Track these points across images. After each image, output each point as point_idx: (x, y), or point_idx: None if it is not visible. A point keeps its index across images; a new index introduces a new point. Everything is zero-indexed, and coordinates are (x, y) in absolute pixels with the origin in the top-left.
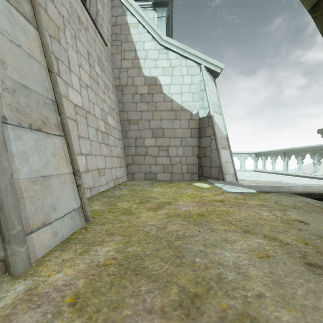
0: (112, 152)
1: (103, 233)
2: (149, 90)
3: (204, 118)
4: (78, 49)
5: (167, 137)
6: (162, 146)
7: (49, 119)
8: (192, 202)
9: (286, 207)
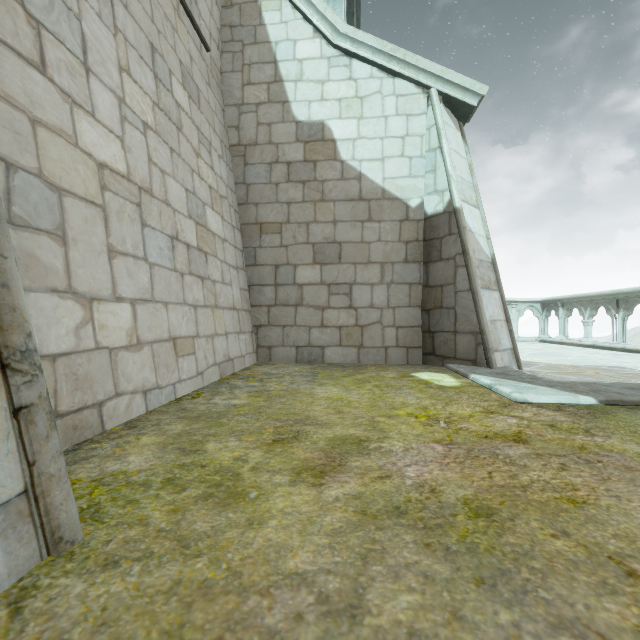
0: (216, 297)
1: None
2: (306, 152)
3: (438, 217)
4: (119, 26)
5: (350, 261)
6: (338, 284)
7: None
8: (429, 442)
9: None
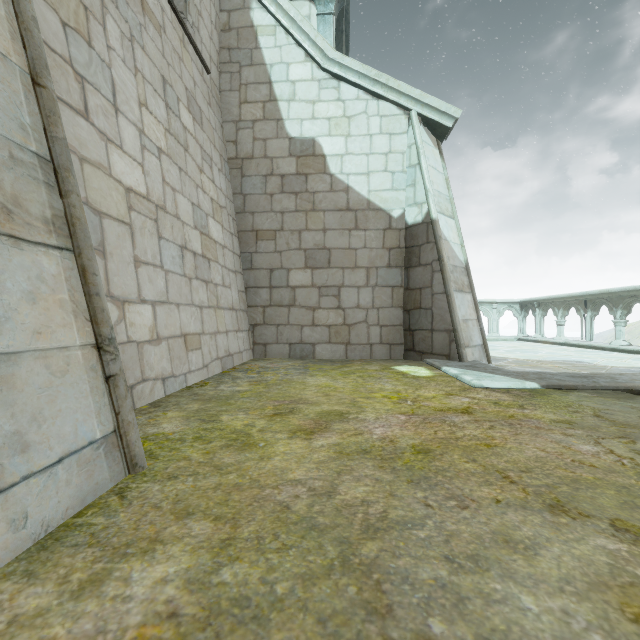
0: (218, 299)
1: (165, 509)
2: (298, 166)
3: (418, 226)
4: (139, 66)
5: (338, 266)
6: (327, 286)
7: (25, 203)
8: (396, 414)
9: (631, 429)
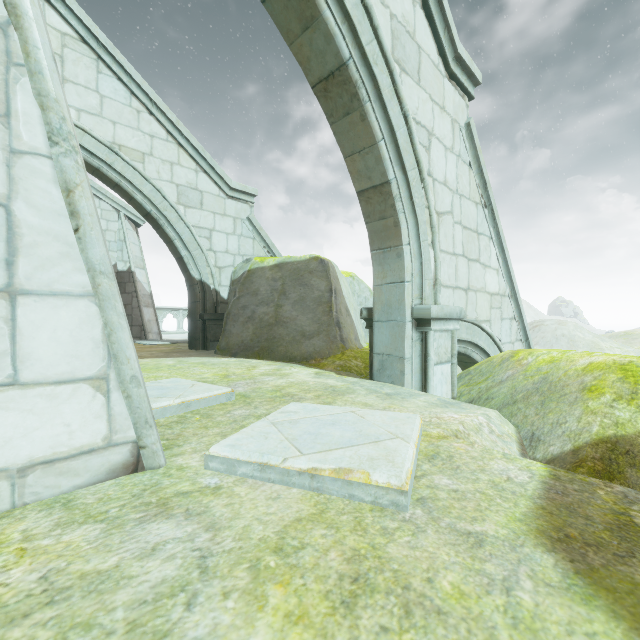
0: None
1: None
2: None
3: (124, 273)
4: None
5: None
6: None
7: None
8: None
9: (180, 346)
